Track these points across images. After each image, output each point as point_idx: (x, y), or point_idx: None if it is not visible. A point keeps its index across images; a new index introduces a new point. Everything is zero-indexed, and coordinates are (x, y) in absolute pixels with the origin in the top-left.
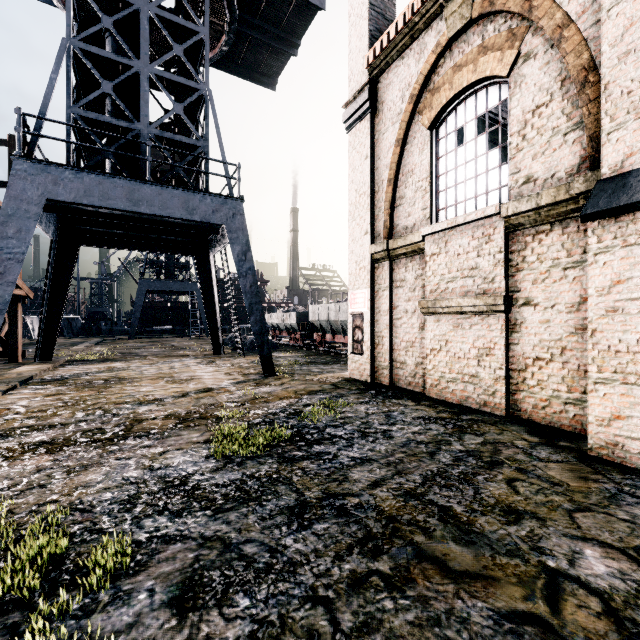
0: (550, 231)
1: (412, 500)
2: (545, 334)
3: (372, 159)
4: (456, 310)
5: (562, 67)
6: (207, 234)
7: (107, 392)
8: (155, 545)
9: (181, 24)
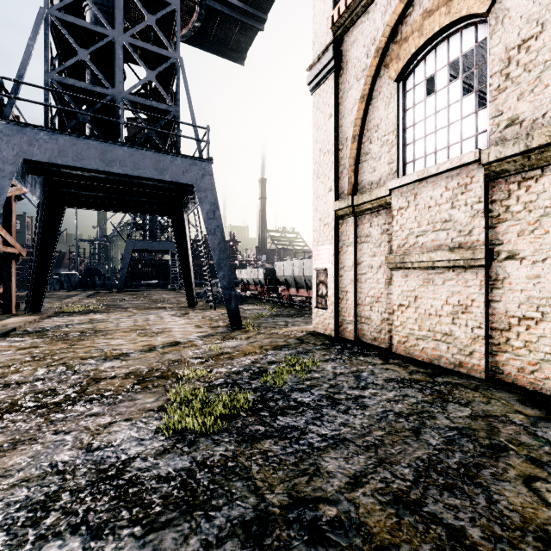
0: (541, 176)
1: (407, 513)
2: (534, 291)
3: (336, 117)
4: (427, 265)
5: None
6: (181, 197)
7: (78, 345)
8: None
9: None
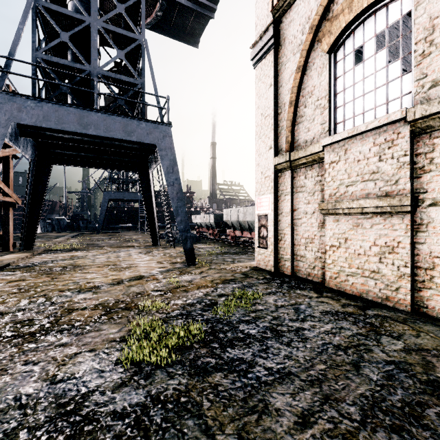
0: None
1: None
2: None
3: (275, 86)
4: (357, 211)
5: None
6: (147, 155)
7: (58, 279)
8: None
9: None
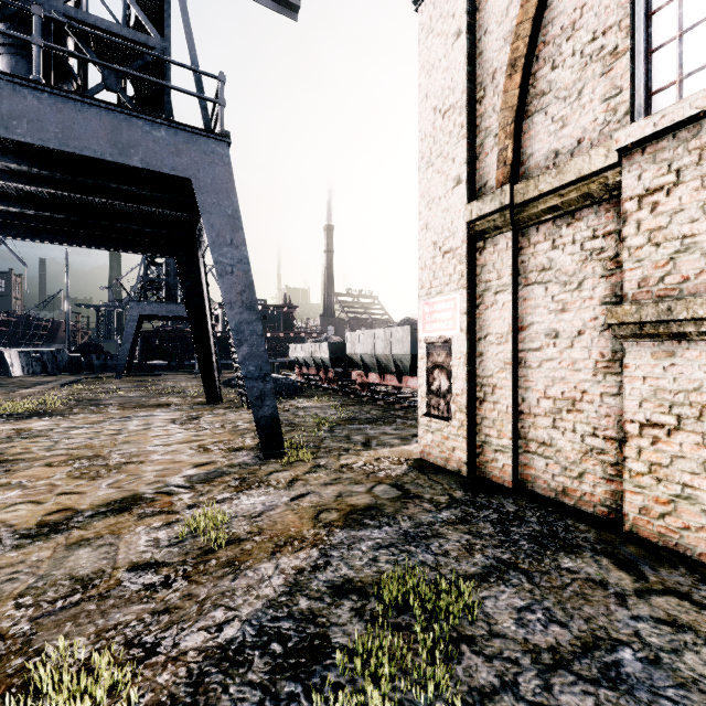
0: None
1: None
2: None
3: (470, 36)
4: None
5: None
6: (192, 223)
7: None
8: None
9: None
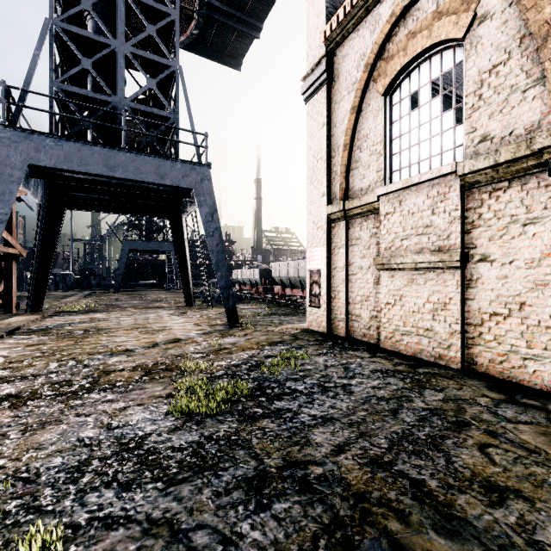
0: (508, 188)
1: (380, 471)
2: (503, 290)
3: (329, 126)
4: (411, 266)
5: (521, 24)
6: (179, 199)
7: (84, 342)
8: (94, 531)
9: (154, 7)
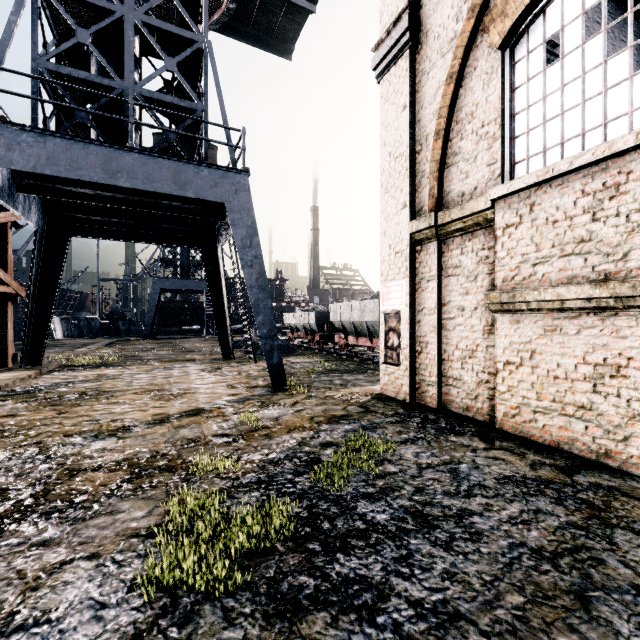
0: None
1: None
2: None
3: (412, 109)
4: (552, 306)
5: None
6: (214, 222)
7: (69, 413)
8: None
9: None
